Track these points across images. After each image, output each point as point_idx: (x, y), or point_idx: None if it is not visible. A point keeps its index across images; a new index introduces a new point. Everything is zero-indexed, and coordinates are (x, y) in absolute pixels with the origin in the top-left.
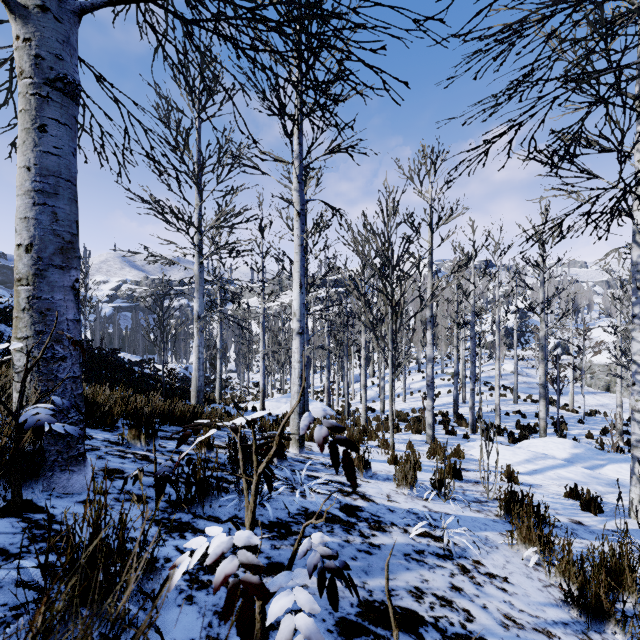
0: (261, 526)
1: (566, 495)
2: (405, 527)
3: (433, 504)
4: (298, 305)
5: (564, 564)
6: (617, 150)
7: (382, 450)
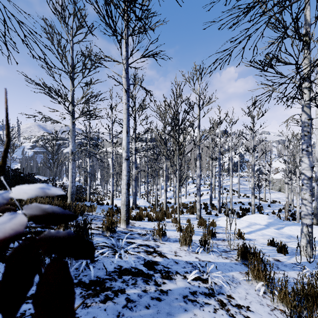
0: (81, 286)
1: (268, 244)
2: (184, 274)
3: (201, 255)
4: (125, 143)
5: (282, 294)
6: (295, 61)
7: (174, 224)
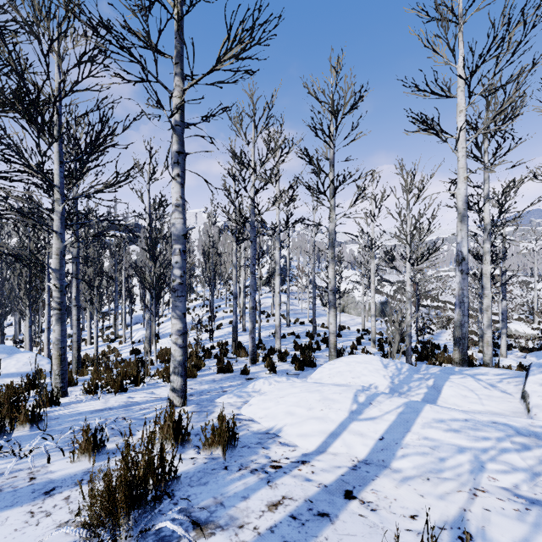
0: None
1: None
2: None
3: None
4: None
5: None
6: None
7: None
